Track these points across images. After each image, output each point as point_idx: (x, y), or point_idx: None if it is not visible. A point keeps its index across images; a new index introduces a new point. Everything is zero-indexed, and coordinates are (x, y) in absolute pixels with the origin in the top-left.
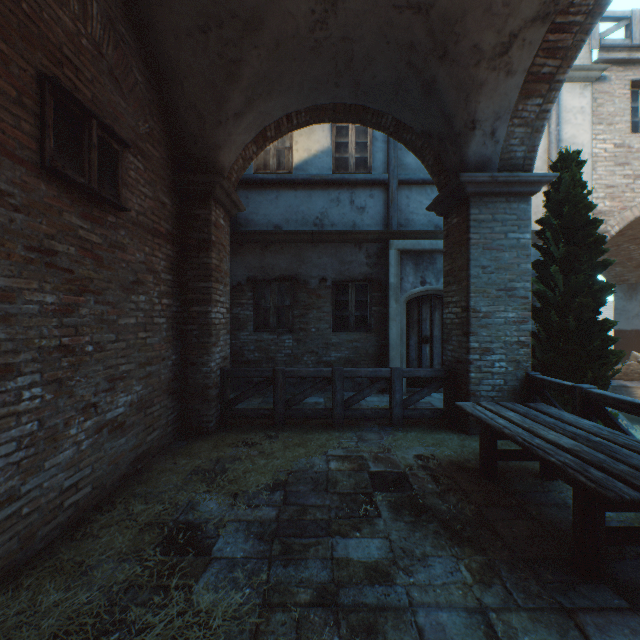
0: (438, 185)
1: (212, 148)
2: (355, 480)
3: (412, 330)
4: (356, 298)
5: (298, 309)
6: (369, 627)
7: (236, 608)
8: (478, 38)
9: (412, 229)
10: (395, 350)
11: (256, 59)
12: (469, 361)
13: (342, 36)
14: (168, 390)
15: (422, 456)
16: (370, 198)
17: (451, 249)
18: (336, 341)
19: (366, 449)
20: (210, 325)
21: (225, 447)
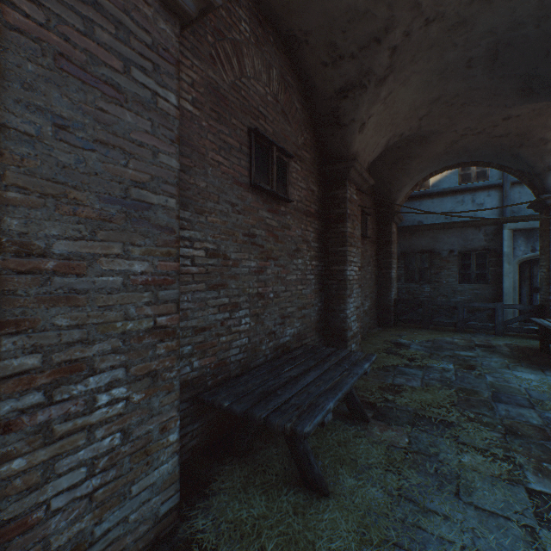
0: (533, 194)
1: (392, 200)
2: (466, 344)
3: (523, 283)
4: (476, 262)
5: (433, 269)
6: (464, 360)
7: (422, 353)
8: (541, 136)
9: (523, 214)
10: (507, 296)
11: (417, 166)
12: (550, 300)
13: (460, 147)
14: (374, 305)
15: (508, 343)
16: (487, 197)
17: (542, 234)
18: (460, 289)
19: (475, 339)
20: (391, 278)
21: (400, 331)
